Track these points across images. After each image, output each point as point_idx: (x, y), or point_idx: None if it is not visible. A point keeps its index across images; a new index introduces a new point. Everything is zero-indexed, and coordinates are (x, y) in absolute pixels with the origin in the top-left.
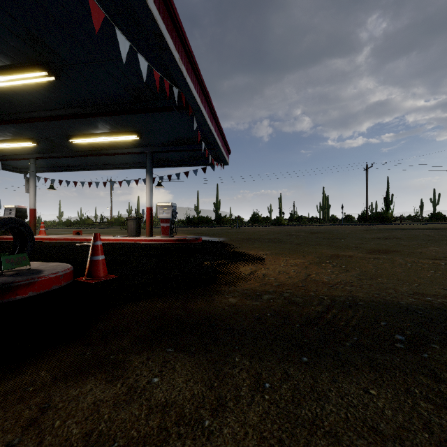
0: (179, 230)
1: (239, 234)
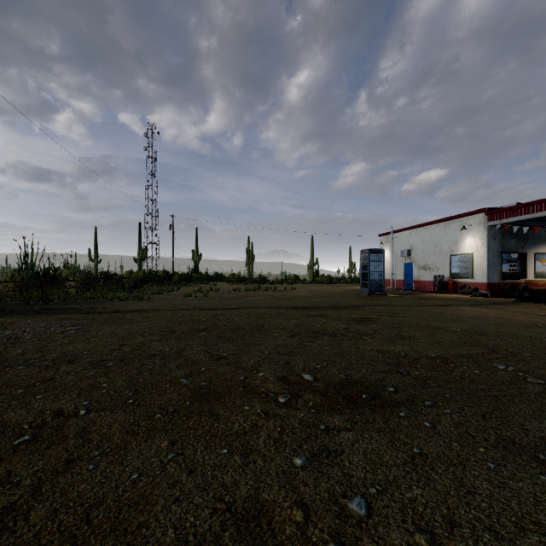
0: None
1: None
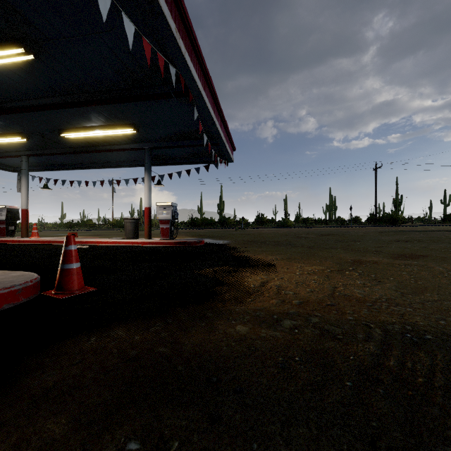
0: (181, 232)
1: (244, 236)
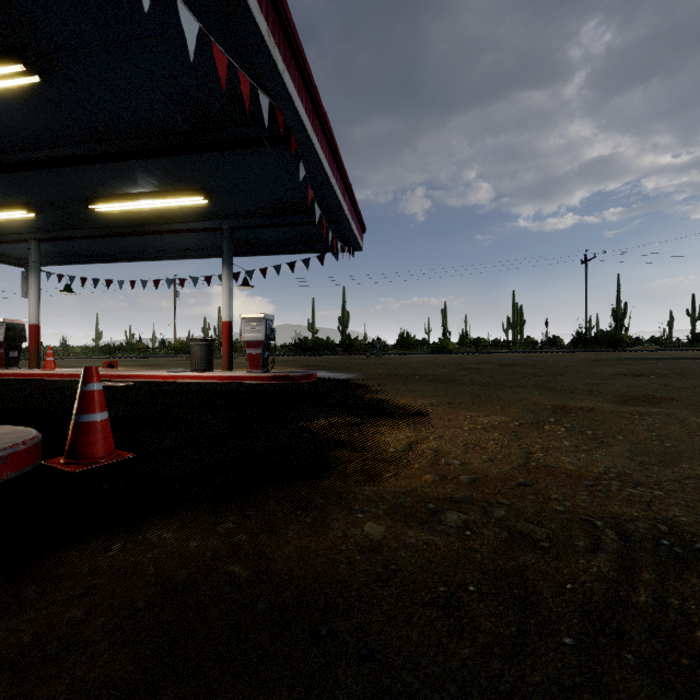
0: (281, 361)
1: (379, 367)
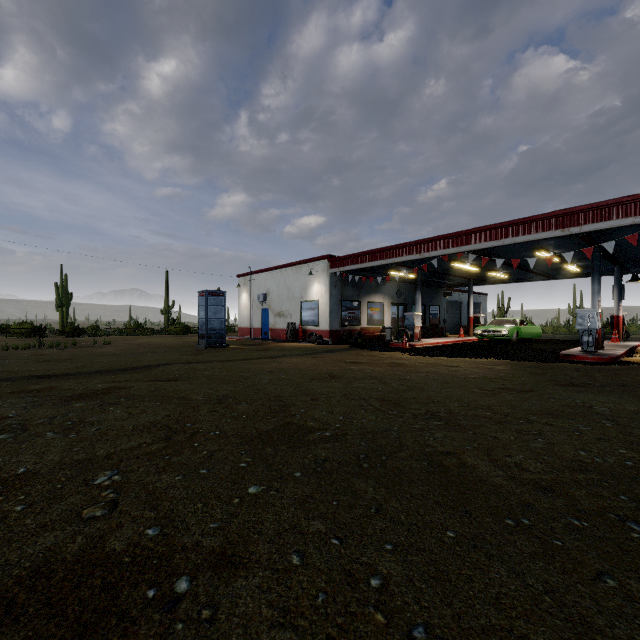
0: None
1: None
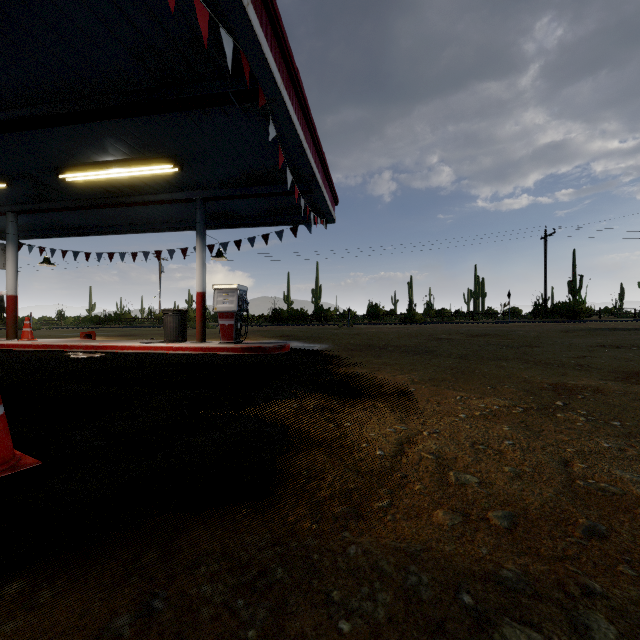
0: (257, 331)
1: (352, 337)
